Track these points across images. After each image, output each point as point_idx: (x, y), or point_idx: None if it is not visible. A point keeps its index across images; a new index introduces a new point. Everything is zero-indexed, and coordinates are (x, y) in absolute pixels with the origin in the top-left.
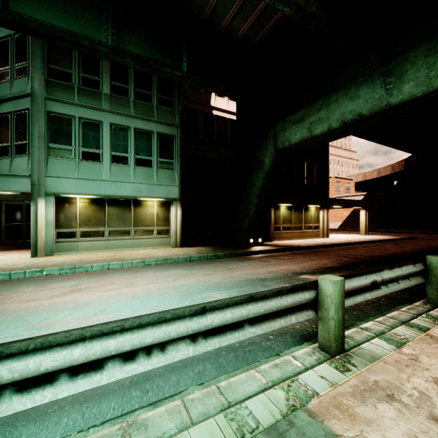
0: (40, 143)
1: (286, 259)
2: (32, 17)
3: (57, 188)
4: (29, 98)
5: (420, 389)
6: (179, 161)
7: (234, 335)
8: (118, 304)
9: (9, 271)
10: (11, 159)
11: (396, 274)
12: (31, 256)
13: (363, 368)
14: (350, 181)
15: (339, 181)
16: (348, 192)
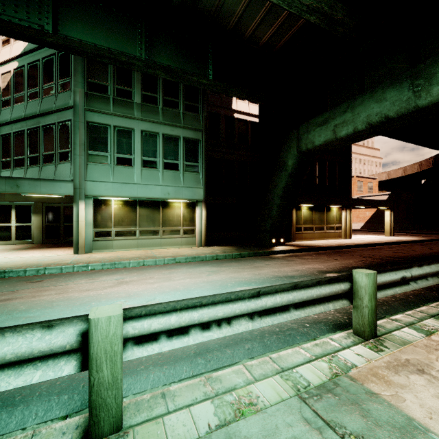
0: (81, 150)
1: (310, 258)
2: (77, 38)
3: (96, 191)
4: (72, 110)
5: None
6: (204, 164)
7: (282, 316)
8: (164, 295)
9: (61, 265)
10: (56, 166)
11: (425, 271)
12: (73, 253)
13: (395, 350)
14: (373, 180)
15: (362, 180)
16: (371, 192)
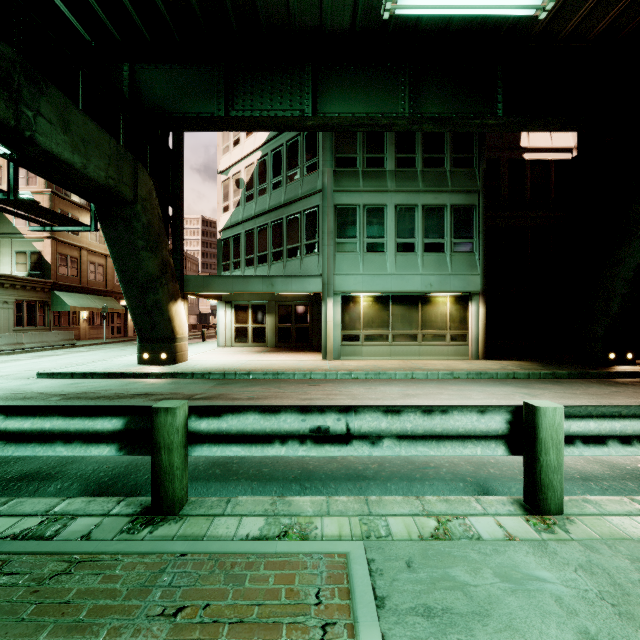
0: (329, 240)
1: None
2: (335, 113)
3: (344, 286)
4: (319, 195)
5: None
6: (482, 240)
7: None
8: None
9: (325, 371)
10: (301, 260)
11: None
12: (322, 359)
13: None
14: None
15: None
16: None
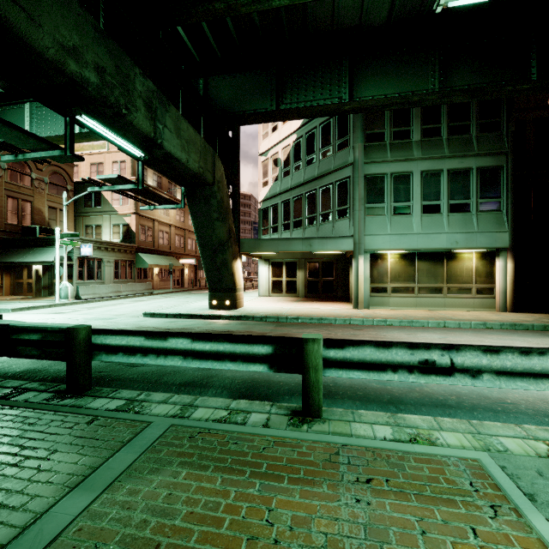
0: (359, 205)
1: None
2: (369, 96)
3: (373, 245)
4: (350, 167)
5: None
6: (510, 199)
7: None
8: None
9: (362, 318)
10: (333, 223)
11: None
12: (353, 308)
13: None
14: None
15: None
16: None
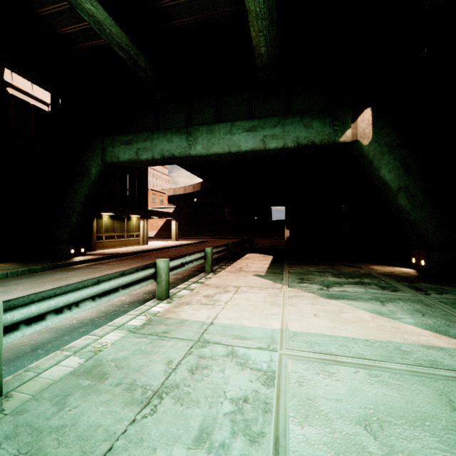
0: None
1: (116, 264)
2: None
3: None
4: None
5: (198, 299)
6: None
7: (115, 295)
8: None
9: None
10: None
11: (192, 258)
12: None
13: (178, 300)
14: (164, 195)
15: (155, 194)
16: (162, 204)
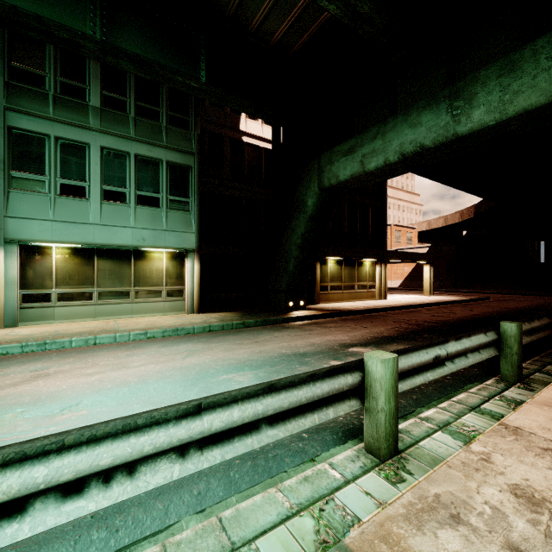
0: None
1: (333, 326)
2: None
3: (23, 233)
4: None
5: (493, 504)
6: (197, 201)
7: (245, 442)
8: (98, 395)
9: None
10: None
11: (464, 346)
12: None
13: (422, 476)
14: (412, 230)
15: (400, 230)
16: (410, 244)
